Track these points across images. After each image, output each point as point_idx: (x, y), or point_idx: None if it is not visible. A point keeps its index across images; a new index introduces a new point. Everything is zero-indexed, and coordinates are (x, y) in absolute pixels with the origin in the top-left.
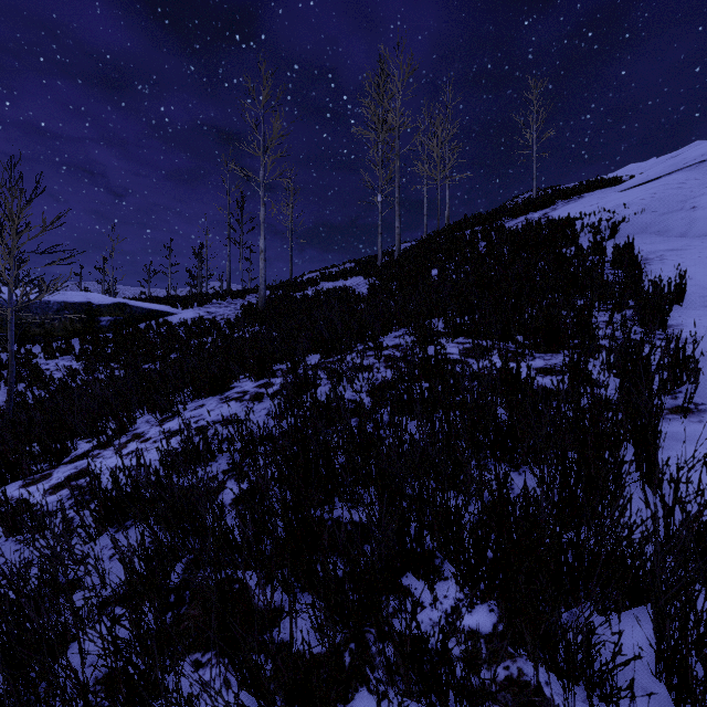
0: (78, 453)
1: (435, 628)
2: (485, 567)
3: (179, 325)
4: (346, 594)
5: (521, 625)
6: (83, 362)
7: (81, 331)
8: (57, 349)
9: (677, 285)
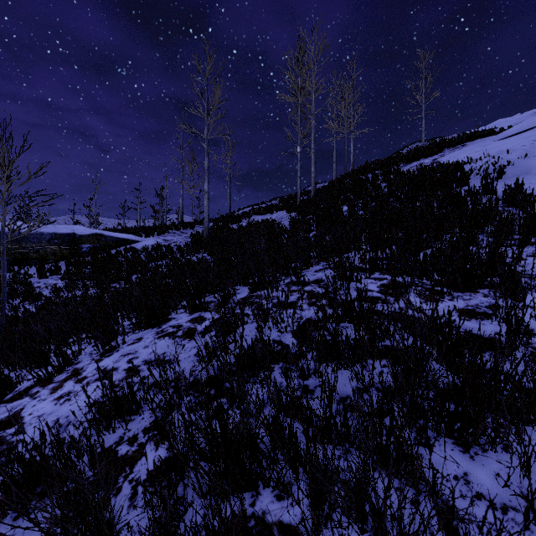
0: (22, 388)
1: None
2: None
3: (142, 250)
4: None
5: None
6: (66, 281)
7: (67, 256)
8: (48, 270)
9: None
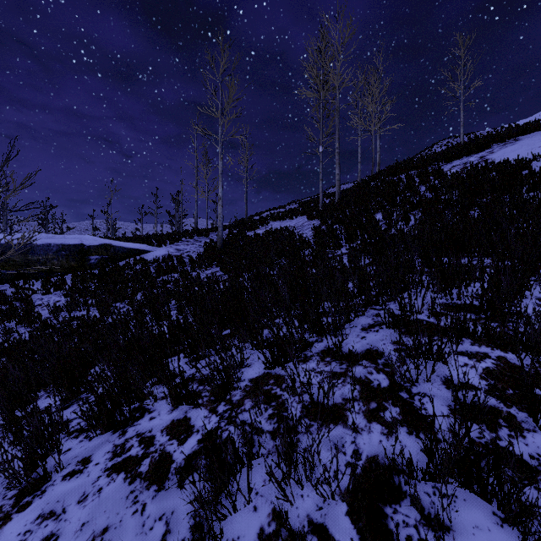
0: None
1: None
2: None
3: (152, 262)
4: None
5: None
6: (67, 299)
7: (75, 268)
8: (52, 286)
9: None
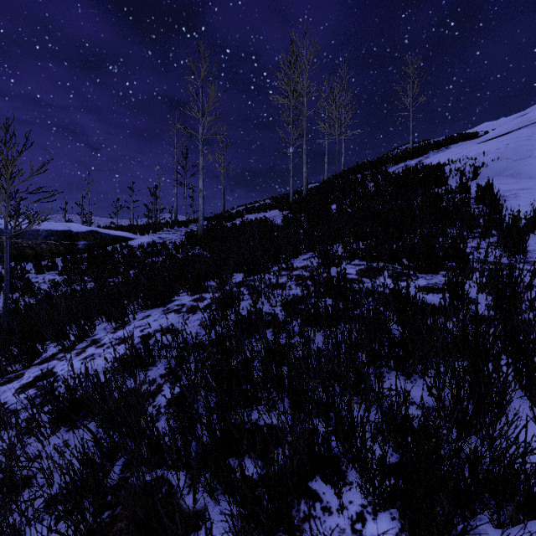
0: (47, 355)
1: (342, 535)
2: (388, 482)
3: (138, 247)
4: (261, 504)
5: (422, 535)
6: (63, 277)
7: (63, 252)
8: (45, 266)
9: (532, 217)
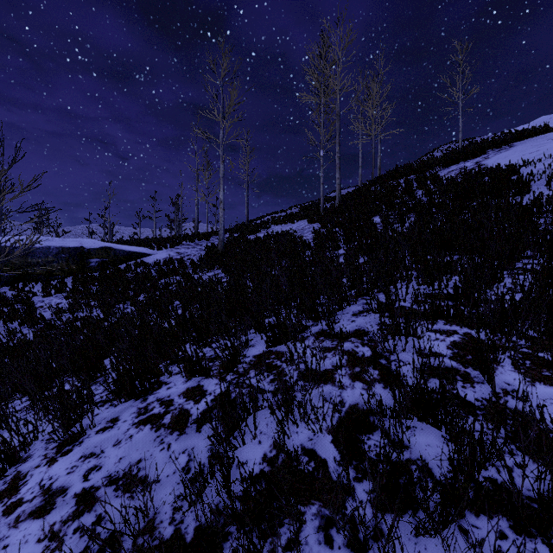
0: None
1: None
2: None
3: (153, 265)
4: None
5: None
6: (69, 301)
7: (75, 271)
8: (52, 288)
9: None
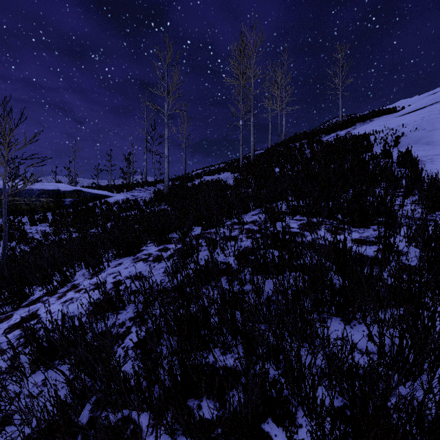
0: (34, 298)
1: None
2: (338, 431)
3: (114, 203)
4: None
5: None
6: (53, 228)
7: (53, 208)
8: (37, 219)
9: None
